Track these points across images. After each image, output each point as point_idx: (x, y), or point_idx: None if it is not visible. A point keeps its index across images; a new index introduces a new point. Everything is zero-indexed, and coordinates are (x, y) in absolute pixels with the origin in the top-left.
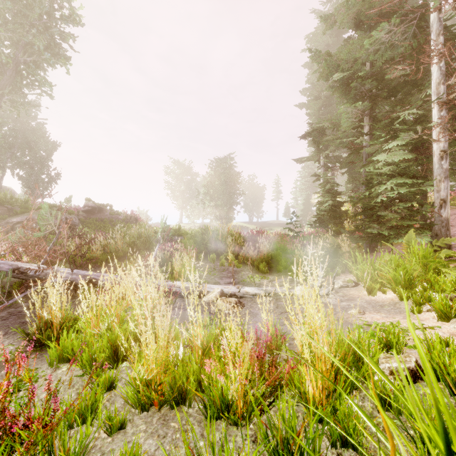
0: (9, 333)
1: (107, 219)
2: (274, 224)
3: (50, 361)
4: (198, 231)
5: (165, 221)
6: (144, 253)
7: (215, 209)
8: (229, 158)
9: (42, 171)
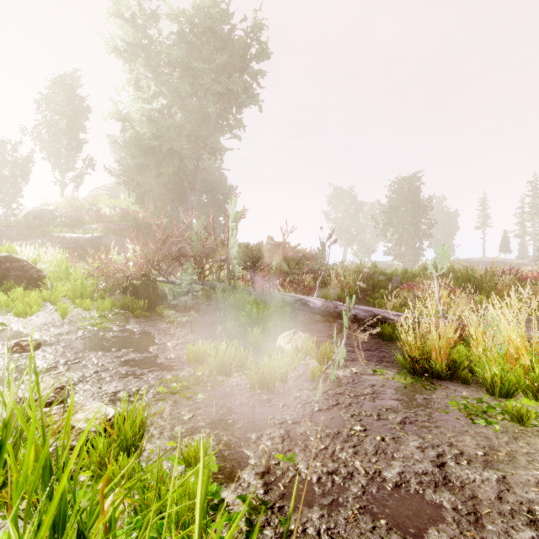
0: (356, 360)
1: (289, 257)
2: (484, 262)
3: (496, 393)
4: (417, 268)
5: (447, 251)
6: (382, 292)
7: (398, 244)
8: (416, 176)
9: (218, 213)
